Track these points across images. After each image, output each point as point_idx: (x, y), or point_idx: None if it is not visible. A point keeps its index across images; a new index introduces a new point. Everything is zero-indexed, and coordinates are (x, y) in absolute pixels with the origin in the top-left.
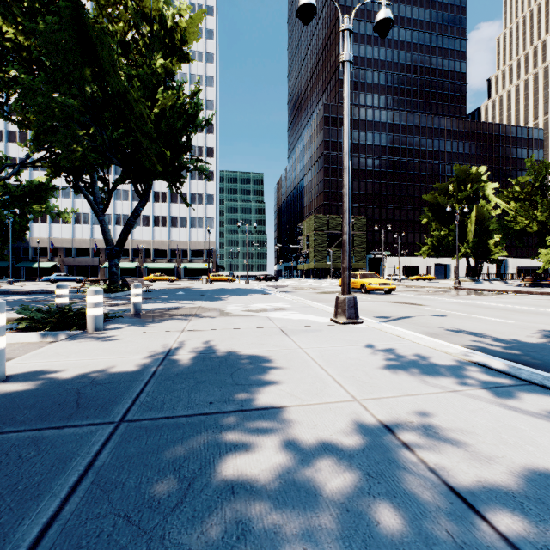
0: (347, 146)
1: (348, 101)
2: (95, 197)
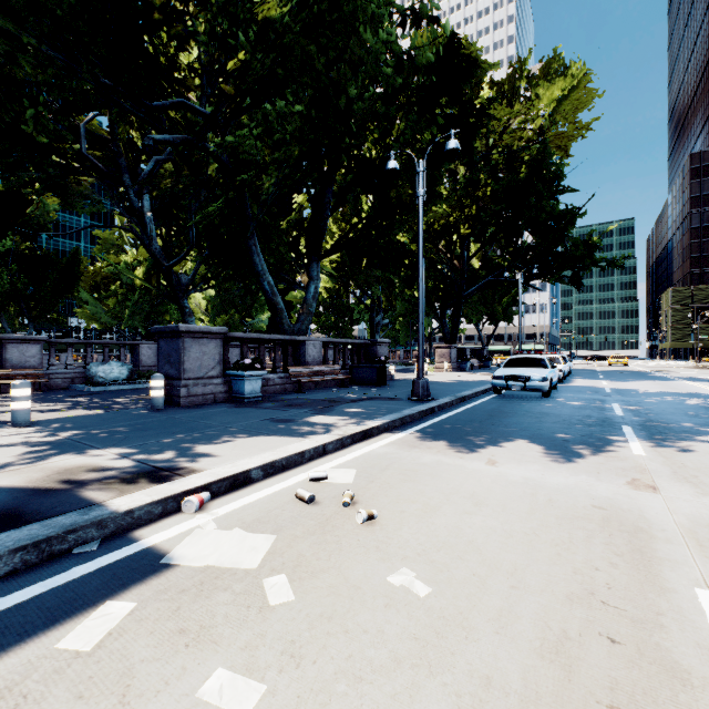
0: (544, 330)
1: (544, 321)
2: (478, 326)
